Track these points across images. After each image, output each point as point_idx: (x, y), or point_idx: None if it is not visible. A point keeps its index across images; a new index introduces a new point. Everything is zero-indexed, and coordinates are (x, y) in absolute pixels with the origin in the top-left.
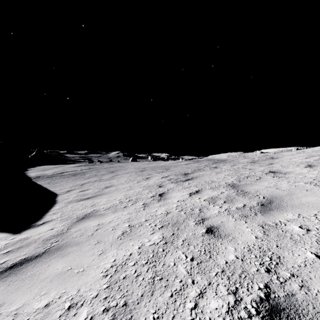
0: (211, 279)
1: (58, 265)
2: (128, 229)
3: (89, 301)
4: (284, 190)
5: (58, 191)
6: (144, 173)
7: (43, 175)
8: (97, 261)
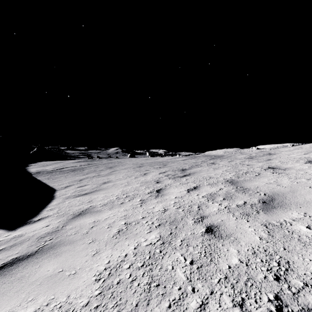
0: (213, 287)
1: (49, 266)
2: (124, 227)
3: (78, 310)
4: (285, 186)
5: (57, 187)
6: (141, 168)
7: (43, 171)
8: (90, 263)
